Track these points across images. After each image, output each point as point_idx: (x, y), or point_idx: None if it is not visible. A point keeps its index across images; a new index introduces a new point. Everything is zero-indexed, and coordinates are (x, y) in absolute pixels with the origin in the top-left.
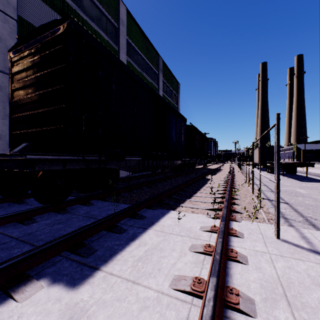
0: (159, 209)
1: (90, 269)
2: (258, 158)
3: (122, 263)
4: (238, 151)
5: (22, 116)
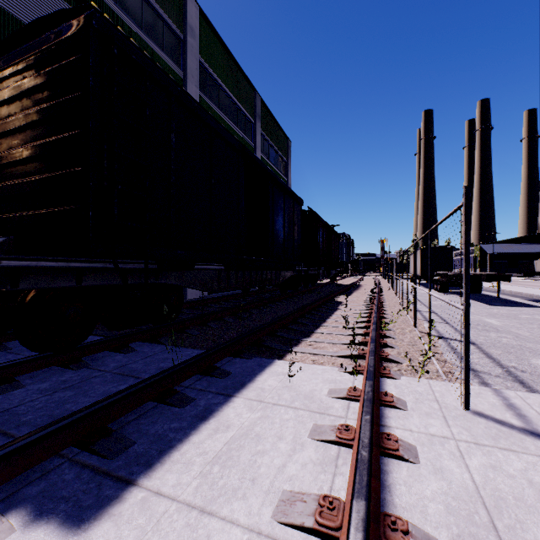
0: (255, 357)
1: (117, 484)
2: (420, 267)
3: (182, 468)
4: (387, 256)
5: (1, 188)
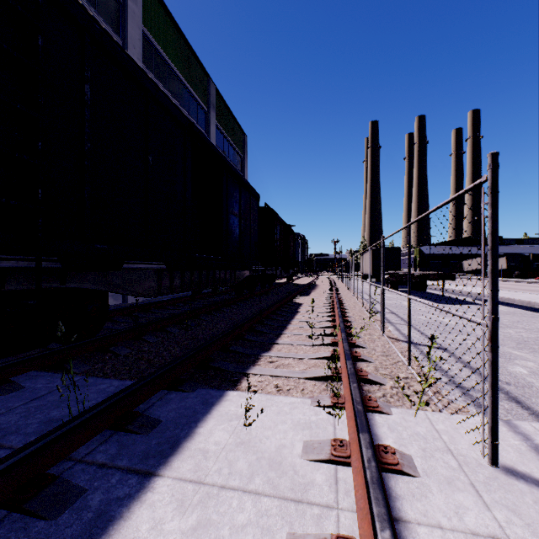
0: (200, 388)
1: None
2: (372, 266)
3: None
4: (339, 256)
5: None
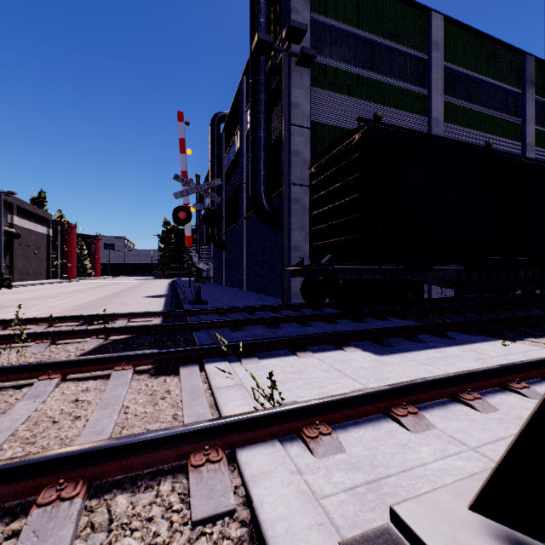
0: (481, 336)
1: (389, 352)
2: None
3: (416, 355)
4: None
5: (321, 228)
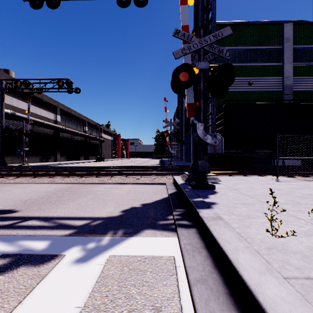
0: None
1: None
2: None
3: None
4: None
5: None
